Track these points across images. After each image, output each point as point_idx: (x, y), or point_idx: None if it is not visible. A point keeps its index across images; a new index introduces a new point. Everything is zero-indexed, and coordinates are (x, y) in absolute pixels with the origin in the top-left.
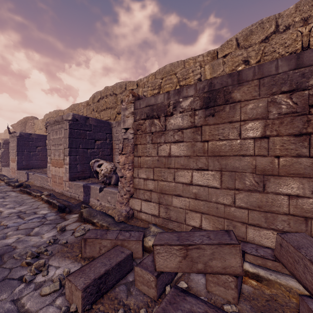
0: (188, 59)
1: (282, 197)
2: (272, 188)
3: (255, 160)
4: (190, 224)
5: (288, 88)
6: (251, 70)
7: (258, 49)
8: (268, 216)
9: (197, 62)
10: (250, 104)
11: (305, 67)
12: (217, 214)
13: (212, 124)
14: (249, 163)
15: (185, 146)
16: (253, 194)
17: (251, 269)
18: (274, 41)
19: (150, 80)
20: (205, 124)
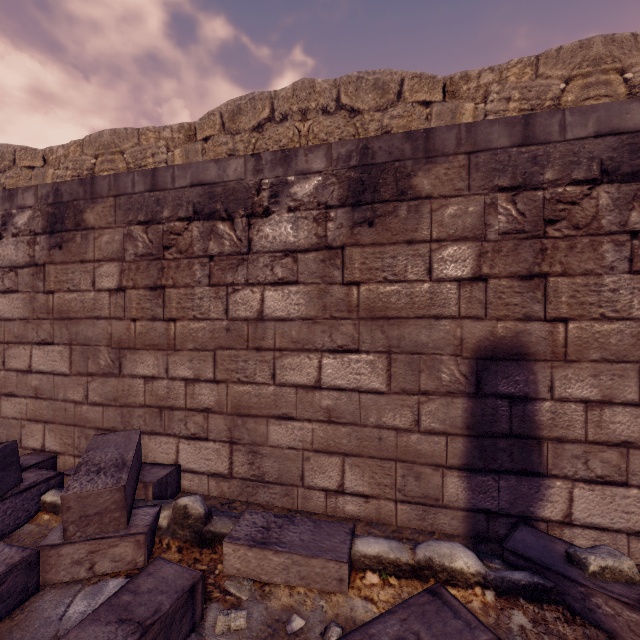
0: (145, 129)
1: (139, 381)
2: (129, 368)
3: (111, 326)
4: (28, 446)
5: (144, 217)
6: (106, 180)
7: (248, 141)
8: (125, 412)
9: (162, 140)
10: (106, 236)
11: (161, 191)
12: (66, 421)
13: (59, 263)
14: (104, 330)
15: (21, 300)
16: (108, 381)
17: (50, 498)
18: (267, 134)
19: (71, 155)
20: (49, 261)
